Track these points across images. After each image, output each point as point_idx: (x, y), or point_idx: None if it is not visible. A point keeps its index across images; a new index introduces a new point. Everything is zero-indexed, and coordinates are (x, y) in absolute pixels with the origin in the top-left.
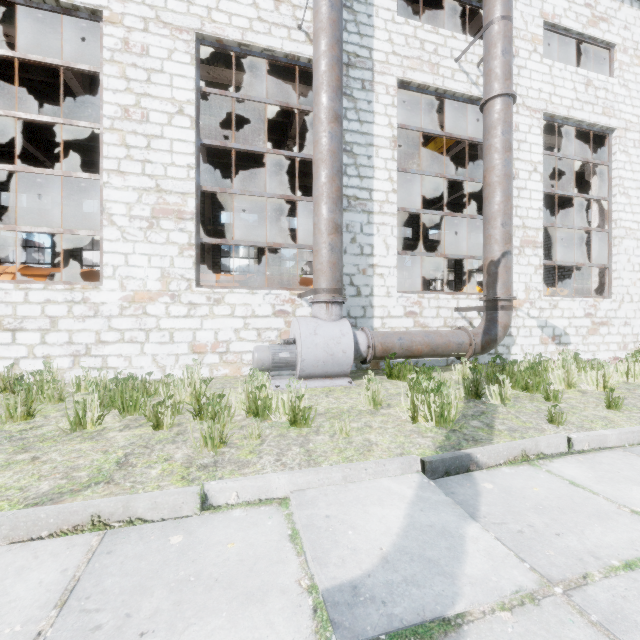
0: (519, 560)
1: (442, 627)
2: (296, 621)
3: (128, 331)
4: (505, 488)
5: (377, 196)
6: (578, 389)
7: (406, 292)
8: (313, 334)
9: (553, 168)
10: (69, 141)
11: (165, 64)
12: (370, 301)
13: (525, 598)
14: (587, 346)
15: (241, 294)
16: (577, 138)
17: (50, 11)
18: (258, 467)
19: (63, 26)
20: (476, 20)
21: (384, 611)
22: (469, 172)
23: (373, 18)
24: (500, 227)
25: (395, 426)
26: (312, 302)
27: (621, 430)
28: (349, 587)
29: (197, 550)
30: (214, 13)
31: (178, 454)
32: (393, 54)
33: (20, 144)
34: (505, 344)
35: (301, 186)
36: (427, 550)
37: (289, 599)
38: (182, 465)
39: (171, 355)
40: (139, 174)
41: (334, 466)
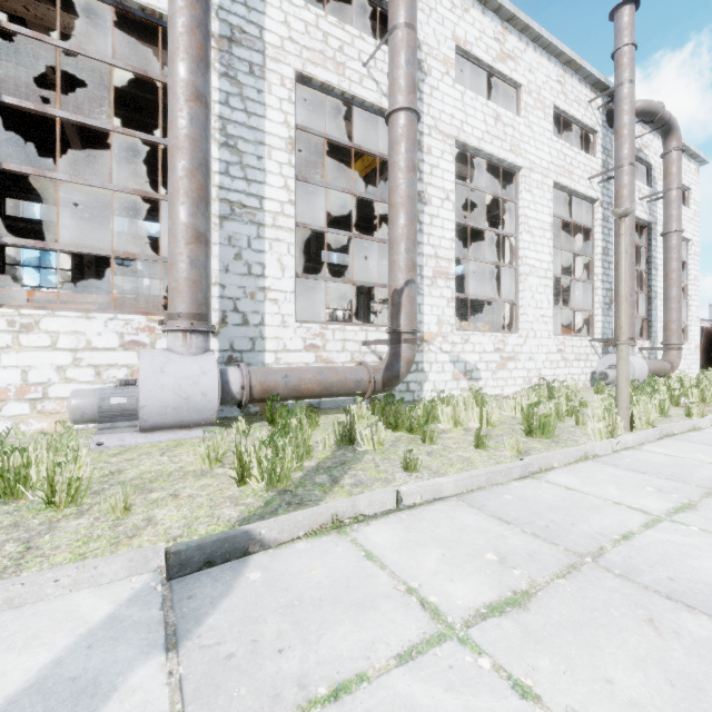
0: None
1: None
2: None
3: None
4: (275, 576)
5: (270, 206)
6: (465, 427)
7: (307, 322)
8: (159, 372)
9: (483, 205)
10: None
11: None
12: (261, 331)
13: None
14: (496, 381)
15: (68, 318)
16: (490, 172)
17: None
18: None
19: None
20: None
21: None
22: None
23: None
24: (403, 253)
25: (213, 492)
26: (167, 330)
27: (460, 476)
28: None
29: None
30: None
31: None
32: (290, 40)
33: None
34: (417, 380)
35: None
36: None
37: None
38: None
39: None
40: None
41: None
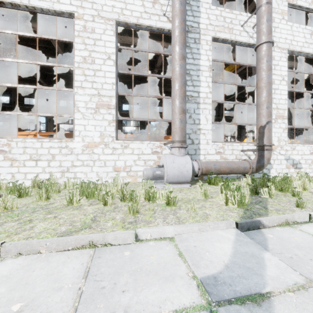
0: (293, 270)
1: (260, 297)
2: (190, 290)
3: (85, 161)
4: (279, 237)
5: (202, 95)
6: (309, 191)
7: (216, 142)
8: (172, 162)
9: (290, 78)
10: (54, 73)
11: (102, 36)
12: (198, 146)
13: (299, 287)
14: (311, 169)
15: (136, 143)
16: (305, 62)
17: (51, 15)
18: (156, 223)
19: (56, 21)
20: (251, 5)
21: (231, 288)
22: (245, 81)
23: (200, 8)
24: (265, 109)
25: (217, 207)
26: (171, 147)
27: None
28: (212, 277)
29: (137, 258)
30: (124, 11)
31: (117, 217)
32: (210, 25)
33: (33, 76)
34: (267, 168)
35: (160, 91)
36: (246, 263)
37: (185, 281)
38: (120, 221)
39: (105, 172)
40: (90, 88)
41: (194, 224)
